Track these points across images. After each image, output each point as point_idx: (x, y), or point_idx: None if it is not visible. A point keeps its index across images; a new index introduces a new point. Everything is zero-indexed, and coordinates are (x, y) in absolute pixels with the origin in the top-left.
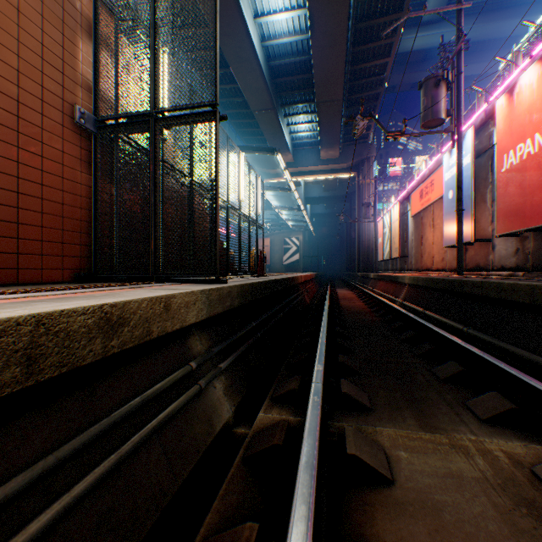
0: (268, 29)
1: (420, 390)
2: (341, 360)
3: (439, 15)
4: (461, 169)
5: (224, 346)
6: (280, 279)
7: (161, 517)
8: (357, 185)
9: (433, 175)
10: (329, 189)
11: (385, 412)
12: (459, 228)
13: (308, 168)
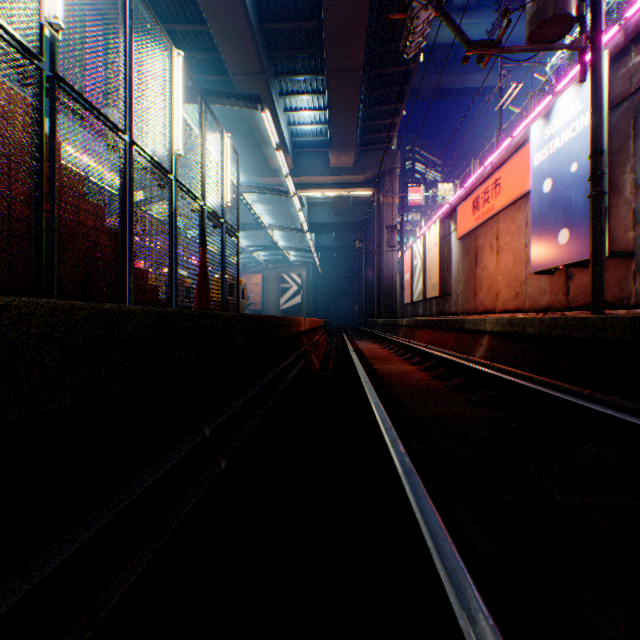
0: None
1: None
2: None
3: None
4: (601, 117)
5: None
6: (244, 317)
7: None
8: (377, 206)
9: (499, 171)
10: (339, 213)
11: None
12: (598, 226)
13: (314, 179)
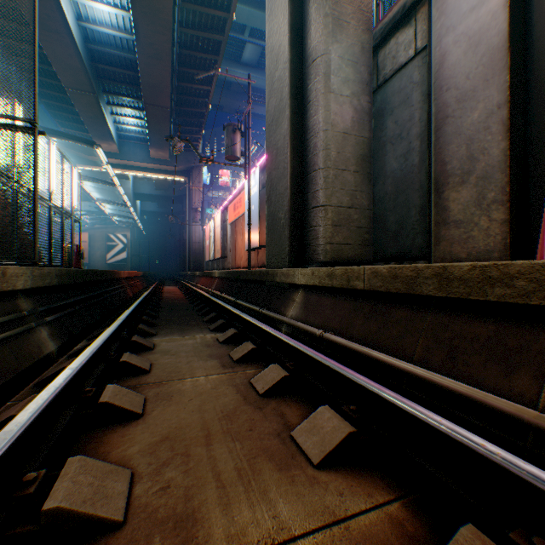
0: (87, 10)
1: (190, 326)
2: (145, 318)
3: (237, 81)
4: (250, 195)
5: (48, 309)
6: (100, 271)
7: (16, 377)
8: (189, 190)
9: (242, 194)
10: (161, 188)
11: (164, 335)
12: (249, 236)
13: (138, 164)
